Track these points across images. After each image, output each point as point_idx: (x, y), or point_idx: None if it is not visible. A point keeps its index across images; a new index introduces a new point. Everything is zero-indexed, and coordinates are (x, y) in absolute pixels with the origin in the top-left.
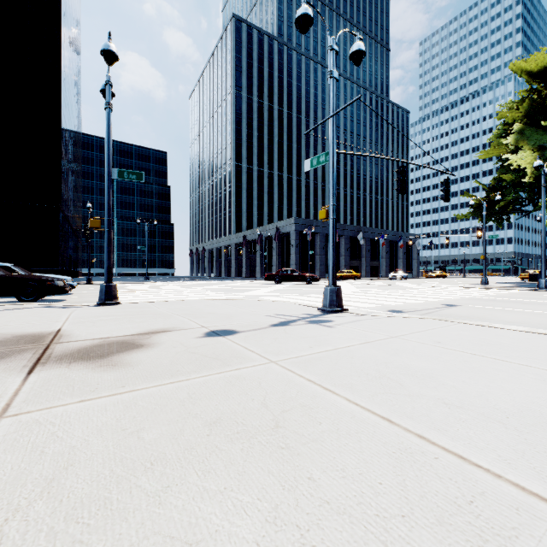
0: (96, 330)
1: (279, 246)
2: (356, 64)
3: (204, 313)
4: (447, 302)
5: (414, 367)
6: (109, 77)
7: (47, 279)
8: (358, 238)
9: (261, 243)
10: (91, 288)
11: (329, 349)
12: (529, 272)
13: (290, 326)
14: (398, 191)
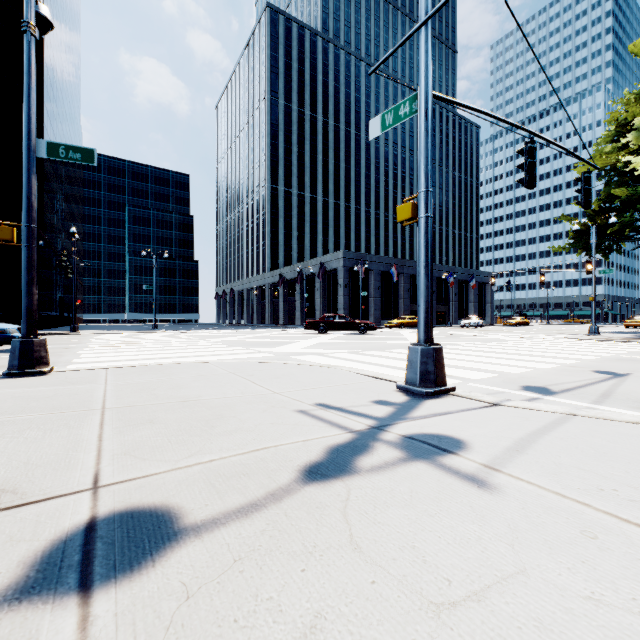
0: None
1: (324, 286)
2: None
3: (172, 401)
4: (597, 368)
5: None
6: None
7: None
8: None
9: (302, 282)
10: (66, 340)
11: None
12: (636, 318)
13: (359, 483)
14: (524, 182)
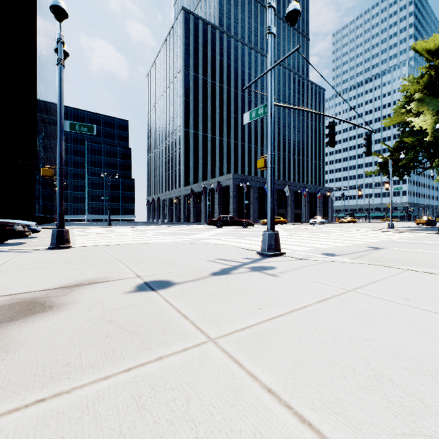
0: (15, 281)
1: (220, 197)
2: (292, 23)
3: (147, 257)
4: (371, 245)
5: (413, 352)
6: (61, 35)
7: (6, 225)
8: (284, 191)
9: (206, 194)
10: None
11: (283, 313)
12: (423, 218)
13: (231, 275)
14: (328, 144)
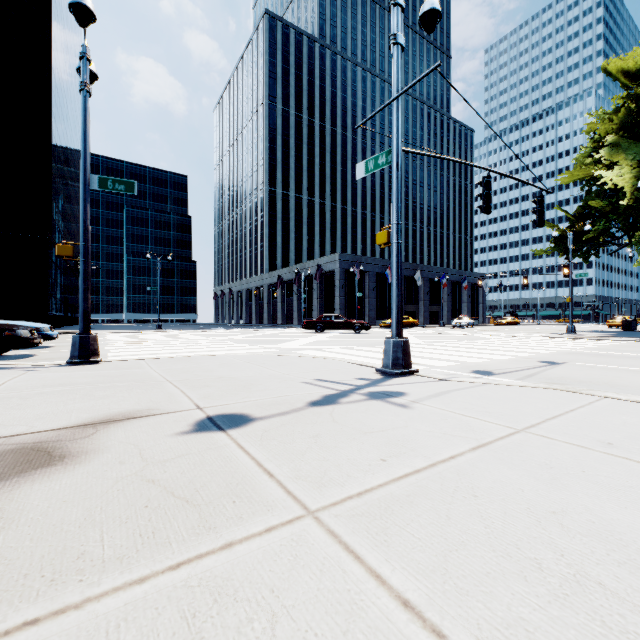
0: (12, 416)
1: (321, 287)
2: (428, 30)
3: (212, 378)
4: (544, 359)
5: (631, 534)
6: (86, 48)
7: (5, 328)
8: (415, 278)
9: (300, 283)
10: None
11: (420, 468)
12: (618, 318)
13: (339, 406)
14: (481, 209)
